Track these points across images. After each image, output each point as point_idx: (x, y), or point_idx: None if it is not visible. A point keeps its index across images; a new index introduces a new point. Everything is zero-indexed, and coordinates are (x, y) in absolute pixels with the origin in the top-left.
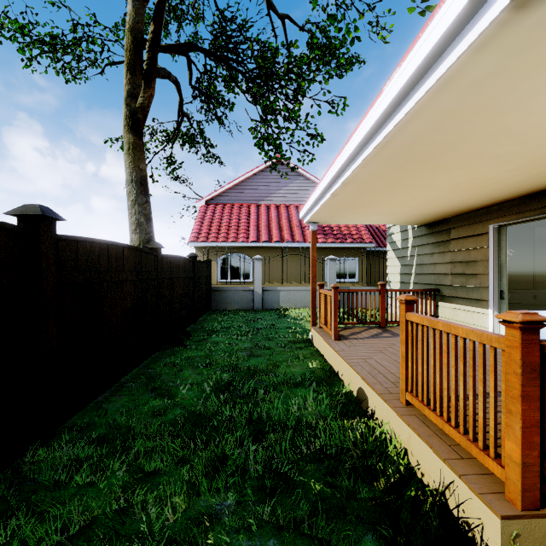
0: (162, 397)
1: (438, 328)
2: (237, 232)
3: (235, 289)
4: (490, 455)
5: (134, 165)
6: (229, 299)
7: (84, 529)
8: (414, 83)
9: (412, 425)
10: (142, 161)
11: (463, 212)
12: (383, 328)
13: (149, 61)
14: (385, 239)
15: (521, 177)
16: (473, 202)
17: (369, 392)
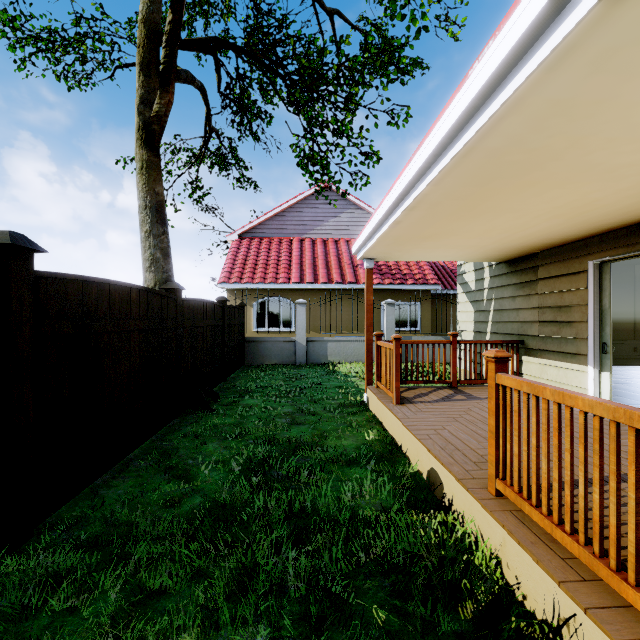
0: (178, 479)
1: (545, 397)
2: (276, 271)
3: (274, 340)
4: (628, 580)
5: (148, 187)
6: (267, 351)
7: None
8: (515, 59)
9: (508, 526)
10: (159, 183)
11: (555, 245)
12: (455, 389)
13: (167, 59)
14: (452, 280)
15: (637, 198)
16: (570, 232)
17: (445, 476)
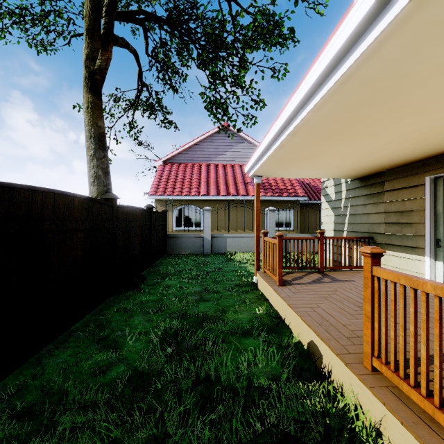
0: (107, 349)
1: (426, 291)
2: (190, 187)
3: (188, 236)
4: None
5: (92, 122)
6: (183, 244)
7: None
8: None
9: (388, 404)
10: (101, 119)
11: (398, 165)
12: (322, 273)
13: (106, 26)
14: (315, 193)
15: None
16: (412, 155)
17: (324, 349)
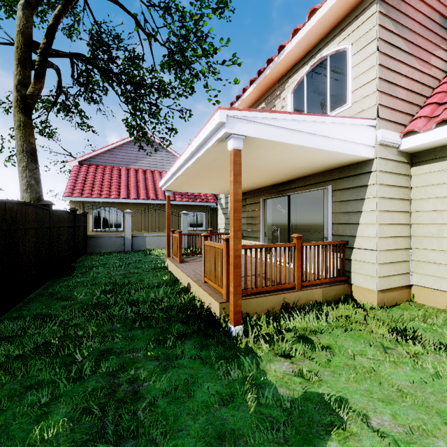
0: (66, 301)
1: (212, 246)
2: (110, 190)
3: (109, 236)
4: (222, 288)
5: (25, 139)
6: (104, 243)
7: (45, 343)
8: (200, 147)
9: (203, 288)
10: (32, 136)
11: (251, 190)
12: None
13: (40, 63)
14: None
15: (263, 178)
16: (252, 186)
17: (191, 282)
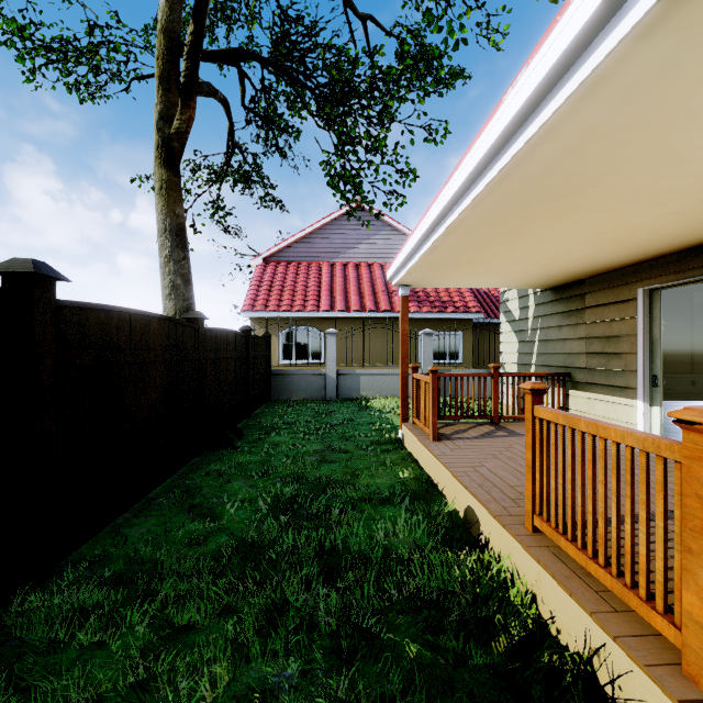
0: (202, 518)
1: (580, 429)
2: (305, 298)
3: (302, 373)
4: (657, 608)
5: (168, 209)
6: (294, 385)
7: None
8: (547, 88)
9: (543, 561)
10: (179, 204)
11: (603, 271)
12: (496, 425)
13: (188, 73)
14: (496, 307)
15: (684, 223)
16: (617, 258)
17: (482, 513)
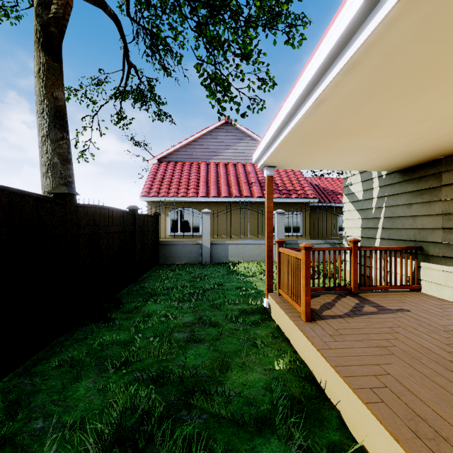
0: None
1: None
2: (187, 187)
3: (184, 243)
4: None
5: (45, 91)
6: (178, 252)
7: None
8: None
9: None
10: (58, 88)
11: None
12: (357, 296)
13: None
14: (324, 195)
15: None
16: None
17: None
